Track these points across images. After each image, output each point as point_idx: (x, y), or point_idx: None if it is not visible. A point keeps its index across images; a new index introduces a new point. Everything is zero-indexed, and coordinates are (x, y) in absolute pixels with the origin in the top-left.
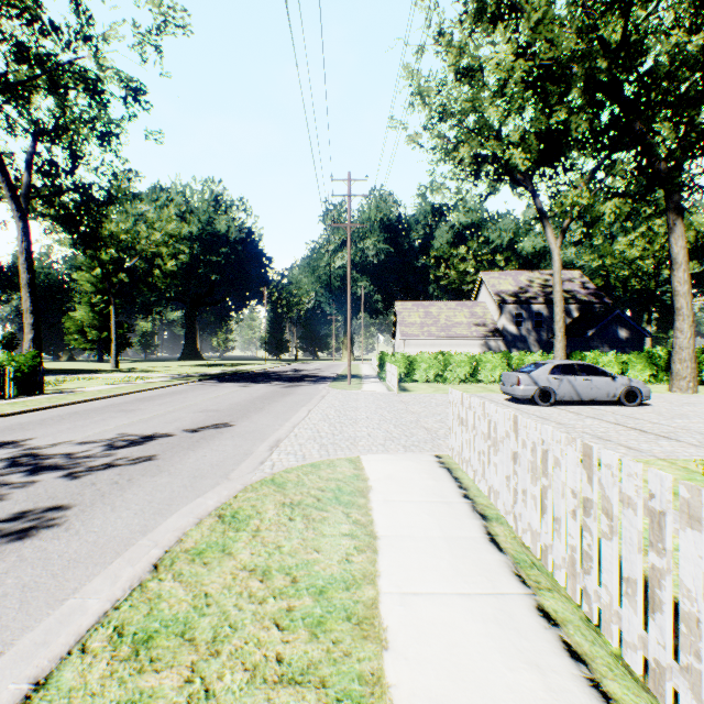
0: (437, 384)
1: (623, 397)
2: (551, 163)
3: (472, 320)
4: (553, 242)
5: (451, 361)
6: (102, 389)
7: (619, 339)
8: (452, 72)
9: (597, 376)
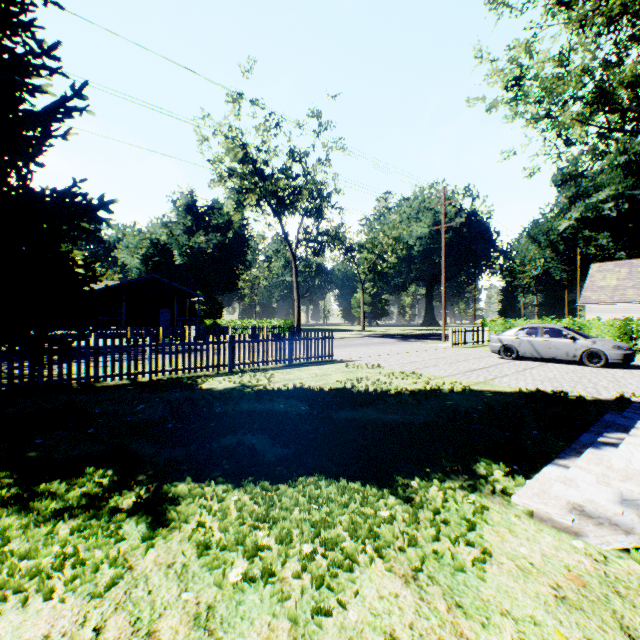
0: None
1: (583, 358)
2: None
3: None
4: None
5: None
6: None
7: None
8: (505, 85)
9: (558, 338)
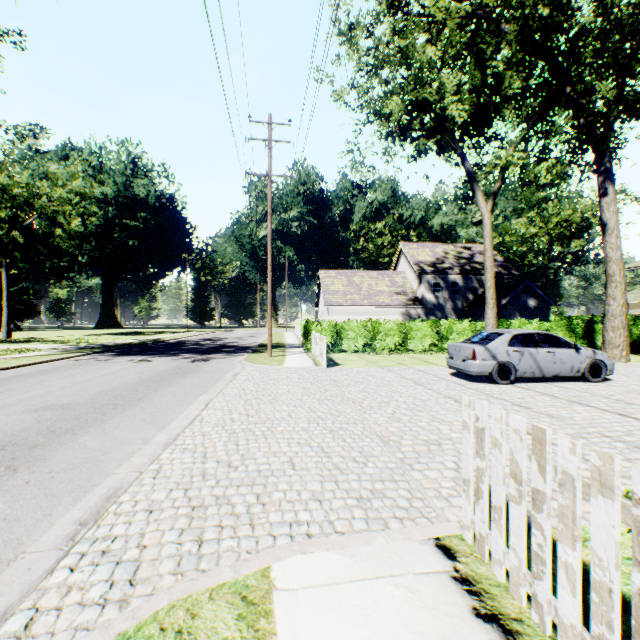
0: (366, 354)
1: (587, 372)
2: (477, 129)
3: (393, 289)
4: (484, 206)
5: (380, 329)
6: None
7: (529, 307)
8: (386, 5)
9: (560, 348)
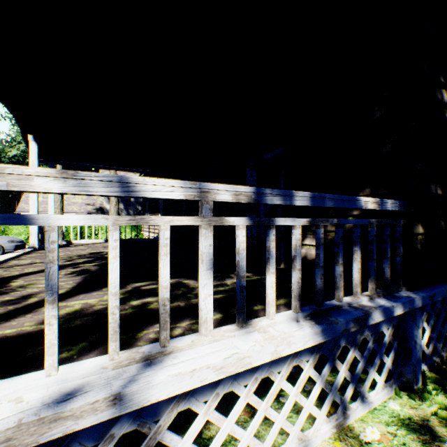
0: None
1: None
2: None
3: (87, 201)
4: None
5: None
6: None
7: None
8: None
9: None
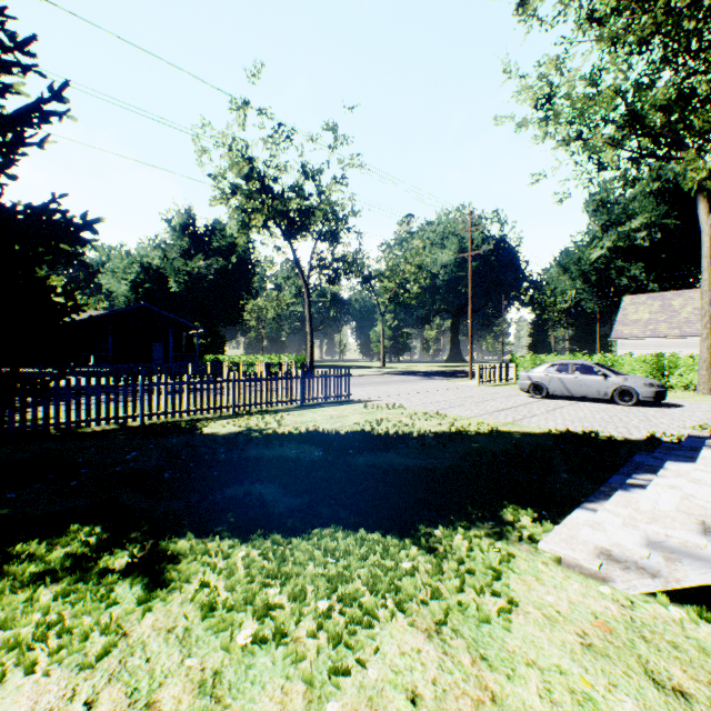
0: None
1: (615, 396)
2: None
3: None
4: (703, 220)
5: None
6: None
7: None
8: (535, 103)
9: (589, 375)
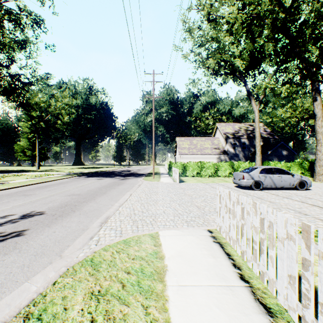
0: (197, 177)
1: (297, 185)
2: (253, 69)
3: (213, 146)
4: (255, 107)
5: (204, 166)
6: (21, 181)
7: (283, 155)
8: (206, 18)
9: (284, 174)
